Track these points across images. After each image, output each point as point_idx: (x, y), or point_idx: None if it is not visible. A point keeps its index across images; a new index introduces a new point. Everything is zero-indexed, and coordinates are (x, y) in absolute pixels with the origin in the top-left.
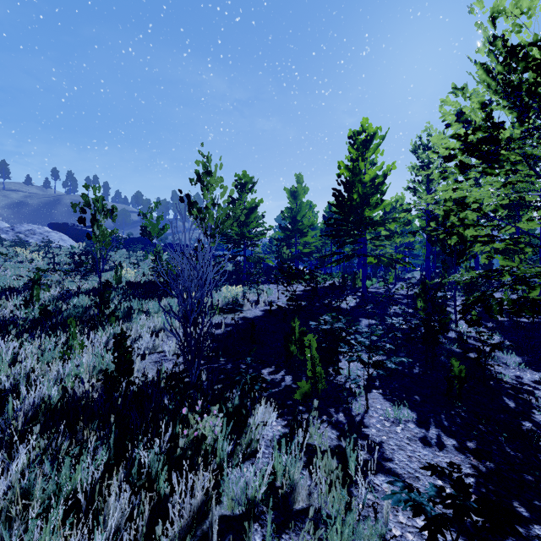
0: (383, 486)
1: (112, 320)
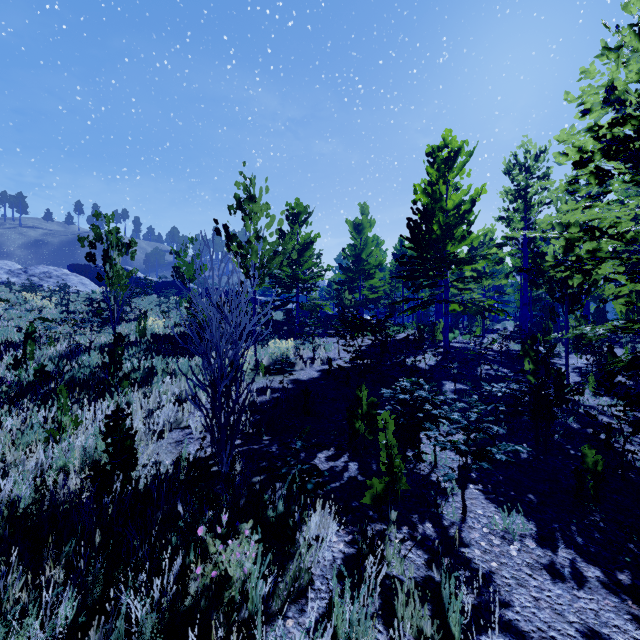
0: None
1: (124, 385)
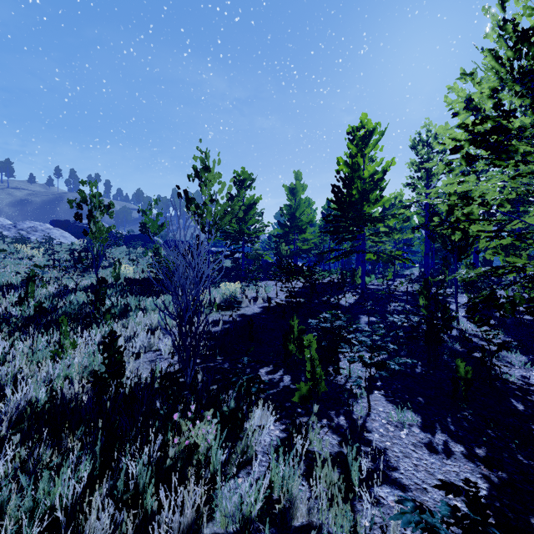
0: (388, 499)
1: (107, 318)
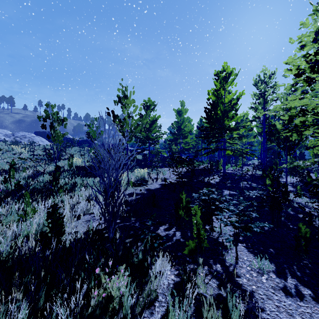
0: None
1: (60, 191)
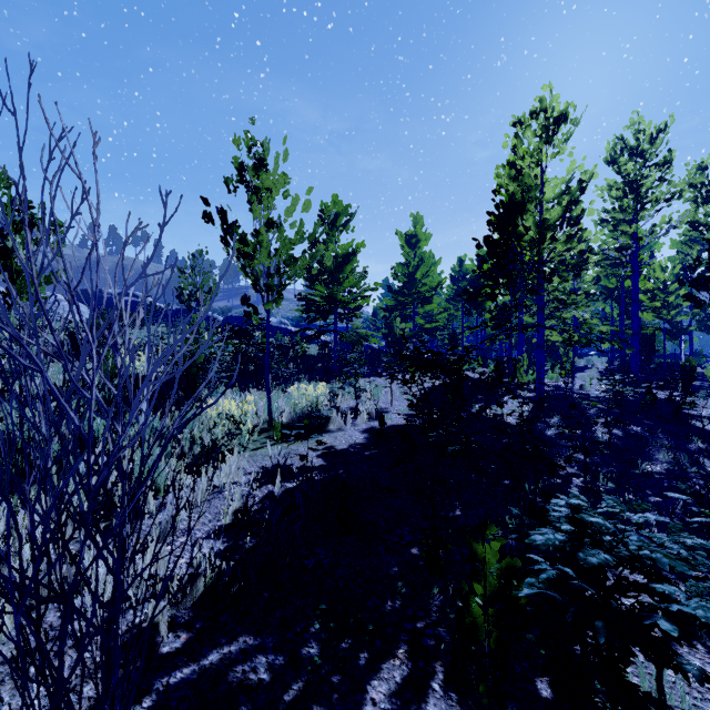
0: None
1: None
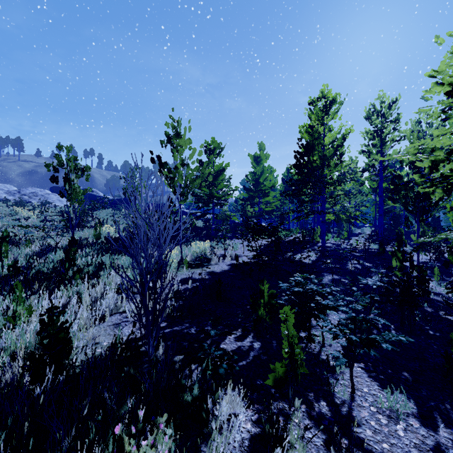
0: None
1: (76, 278)
